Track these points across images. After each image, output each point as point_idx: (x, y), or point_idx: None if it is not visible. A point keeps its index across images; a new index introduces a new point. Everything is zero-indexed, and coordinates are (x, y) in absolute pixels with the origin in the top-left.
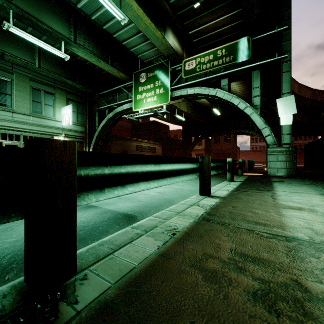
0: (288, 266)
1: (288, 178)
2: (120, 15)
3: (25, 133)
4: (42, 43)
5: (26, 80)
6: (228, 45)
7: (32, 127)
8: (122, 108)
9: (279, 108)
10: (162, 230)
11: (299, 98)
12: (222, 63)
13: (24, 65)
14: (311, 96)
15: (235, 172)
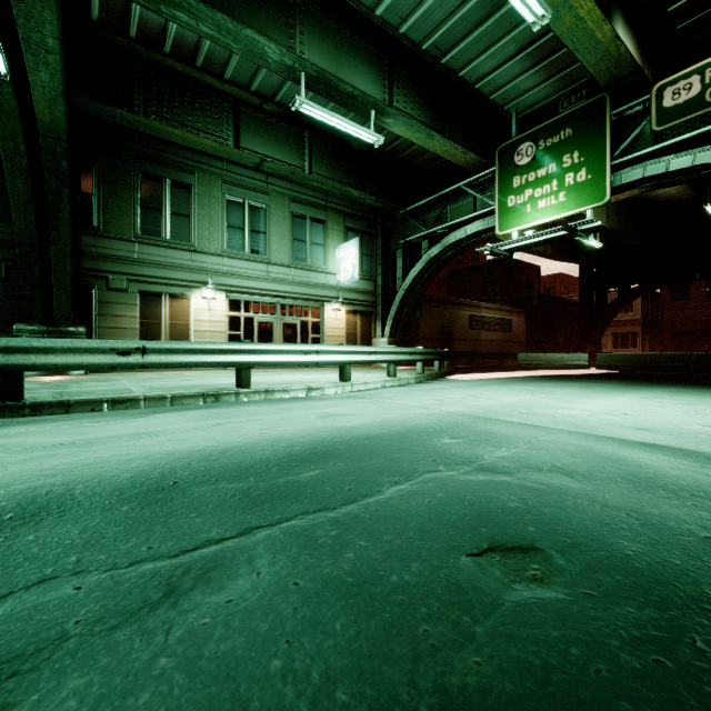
0: None
1: None
2: (536, 11)
3: (283, 300)
4: (344, 121)
5: (285, 202)
6: None
7: (293, 288)
8: (464, 233)
9: None
10: None
11: None
12: None
13: (289, 175)
14: None
15: None
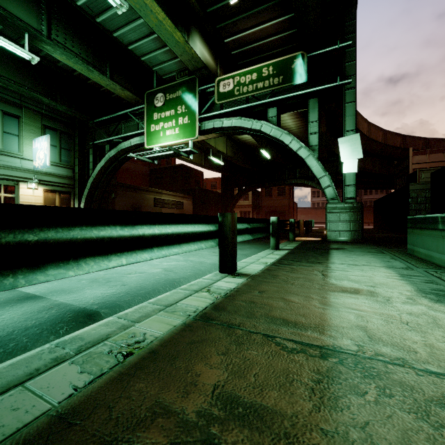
0: (307, 421)
1: (351, 245)
2: None
3: None
4: None
5: None
6: (276, 62)
7: None
8: (130, 143)
9: (342, 150)
10: (112, 347)
11: (369, 142)
12: (269, 86)
13: None
14: (382, 139)
15: (287, 237)
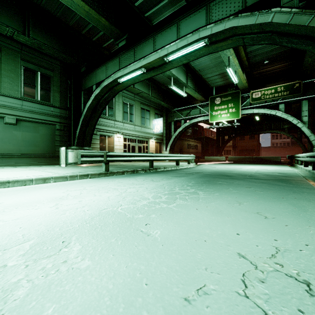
0: None
1: None
2: (236, 81)
3: (138, 138)
4: (180, 90)
5: (139, 104)
6: (285, 85)
7: (141, 134)
8: (197, 120)
9: None
10: None
11: None
12: (281, 95)
13: (145, 96)
14: None
15: (282, 163)
